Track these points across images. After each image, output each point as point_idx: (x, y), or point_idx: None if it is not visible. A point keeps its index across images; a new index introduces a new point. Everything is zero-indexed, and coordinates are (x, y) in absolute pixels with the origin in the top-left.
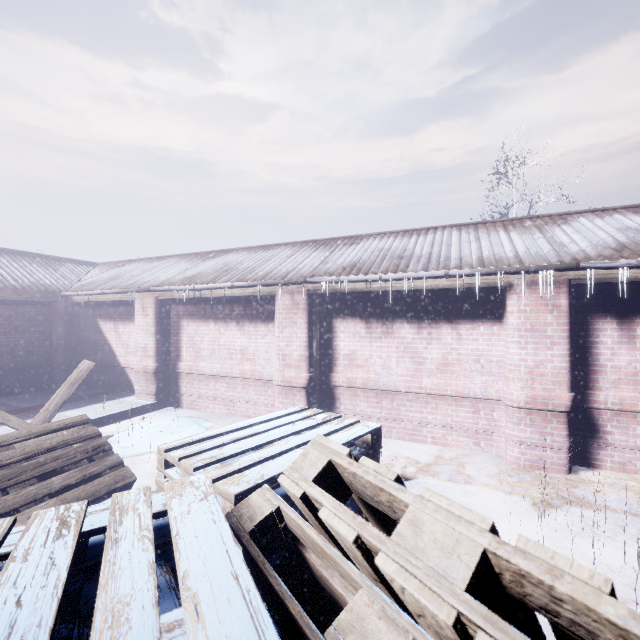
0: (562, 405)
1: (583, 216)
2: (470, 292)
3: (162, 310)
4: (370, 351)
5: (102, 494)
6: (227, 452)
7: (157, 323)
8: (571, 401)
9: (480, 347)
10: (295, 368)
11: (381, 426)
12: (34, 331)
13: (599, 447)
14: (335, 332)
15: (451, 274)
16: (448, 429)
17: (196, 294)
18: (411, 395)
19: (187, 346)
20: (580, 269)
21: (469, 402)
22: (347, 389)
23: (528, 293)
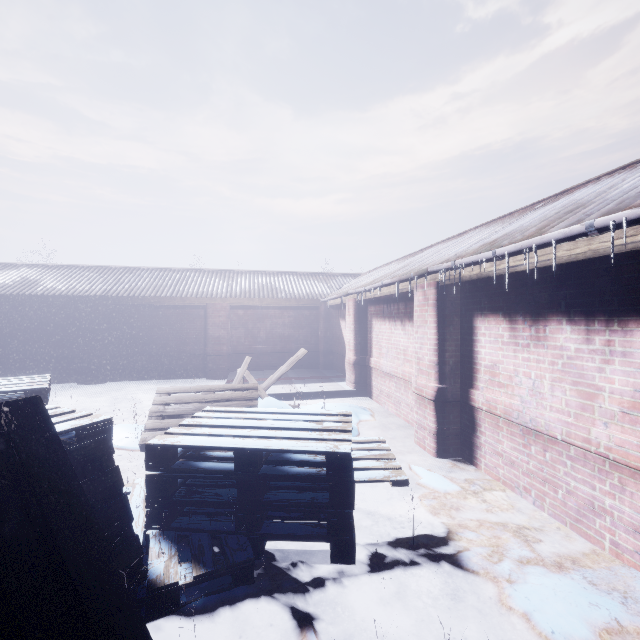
0: None
1: None
2: None
3: (360, 310)
4: (514, 365)
5: None
6: (211, 422)
7: (355, 322)
8: None
9: None
10: (425, 375)
11: (350, 453)
12: (308, 327)
13: None
14: (475, 334)
15: (599, 225)
16: None
17: (371, 295)
18: (573, 449)
19: (375, 343)
20: None
21: None
22: (488, 415)
23: None
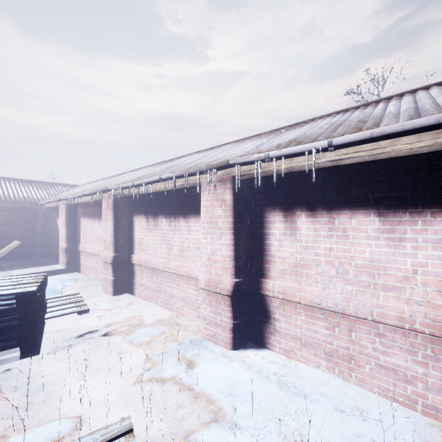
0: (225, 289)
1: (324, 118)
2: (195, 192)
3: (71, 212)
4: (148, 239)
5: None
6: None
7: (67, 220)
8: (233, 286)
9: (200, 237)
10: (108, 250)
11: (34, 291)
12: (26, 224)
13: (271, 332)
14: (134, 225)
15: (162, 178)
16: (184, 302)
17: (78, 201)
18: (166, 273)
19: (82, 234)
20: (231, 166)
21: (194, 282)
22: (139, 266)
23: (208, 190)
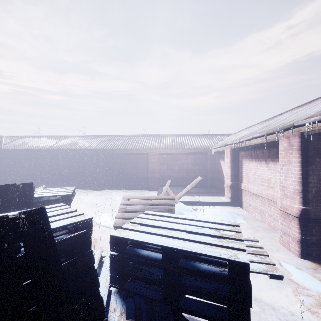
0: None
1: None
2: None
3: (234, 154)
4: None
5: None
6: (148, 222)
7: (231, 161)
8: None
9: None
10: (290, 198)
11: (248, 263)
12: (201, 164)
13: None
14: None
15: None
16: None
17: (243, 145)
18: None
19: (244, 174)
20: None
21: None
22: None
23: None
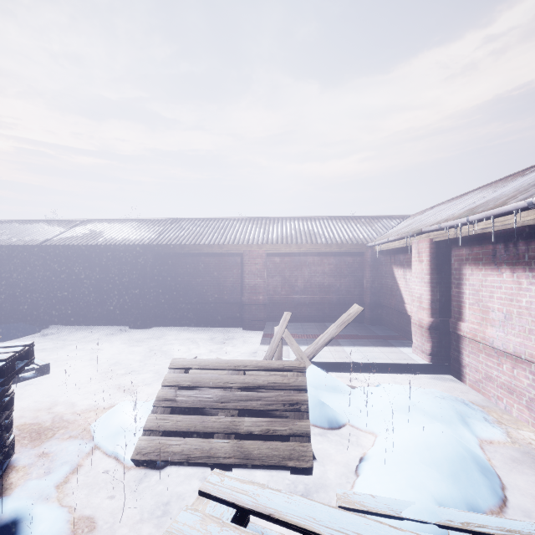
0: None
1: None
2: None
3: (438, 255)
4: None
5: (270, 463)
6: None
7: (431, 270)
8: None
9: None
10: None
11: None
12: (351, 276)
13: None
14: None
15: None
16: None
17: (475, 229)
18: None
19: (470, 302)
20: None
21: None
22: None
23: None
